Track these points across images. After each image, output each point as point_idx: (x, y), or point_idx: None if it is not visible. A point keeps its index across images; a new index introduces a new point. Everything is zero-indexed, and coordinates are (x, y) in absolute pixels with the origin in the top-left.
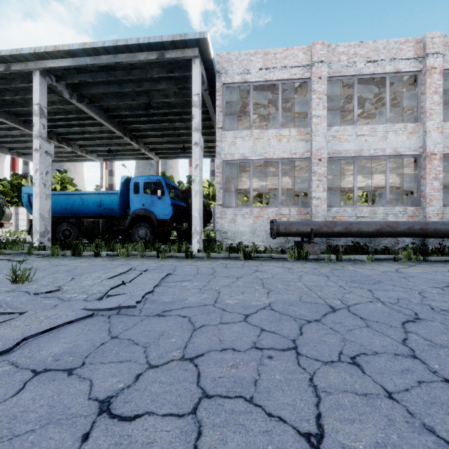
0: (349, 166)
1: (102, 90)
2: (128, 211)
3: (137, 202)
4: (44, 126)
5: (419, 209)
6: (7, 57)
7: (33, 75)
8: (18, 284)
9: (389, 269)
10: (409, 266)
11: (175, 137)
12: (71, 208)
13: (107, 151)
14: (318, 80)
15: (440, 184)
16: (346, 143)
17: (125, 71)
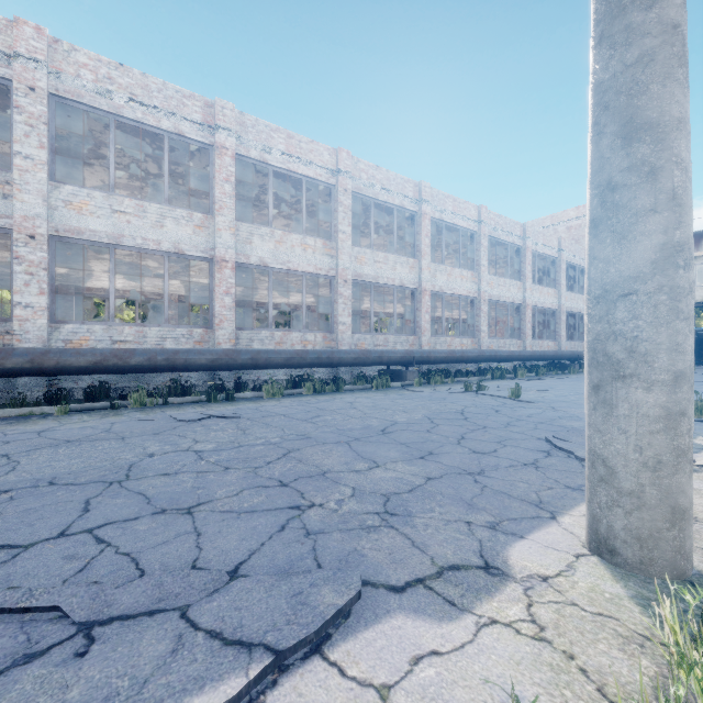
0: (144, 261)
1: None
2: None
3: None
4: None
5: (209, 332)
6: None
7: None
8: None
9: (46, 426)
10: (107, 416)
11: None
12: None
13: None
14: (27, 91)
15: (233, 300)
16: (92, 218)
17: None
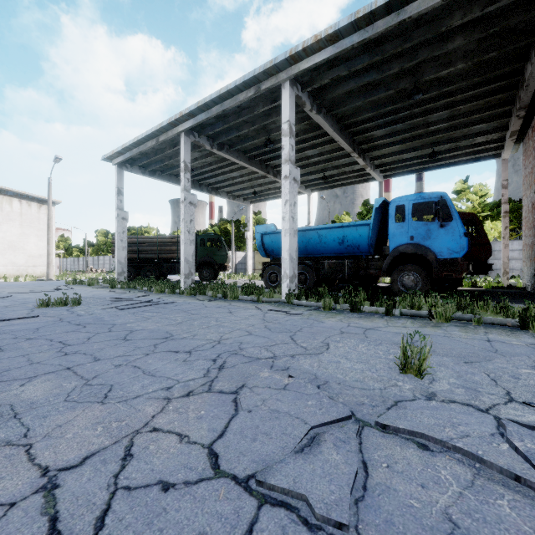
0: None
1: (353, 86)
2: (383, 248)
3: (401, 234)
4: (292, 147)
5: None
6: (259, 75)
7: (282, 88)
8: (408, 375)
9: None
10: None
11: (424, 138)
12: (305, 247)
13: (322, 178)
14: None
15: None
16: None
17: (400, 38)
